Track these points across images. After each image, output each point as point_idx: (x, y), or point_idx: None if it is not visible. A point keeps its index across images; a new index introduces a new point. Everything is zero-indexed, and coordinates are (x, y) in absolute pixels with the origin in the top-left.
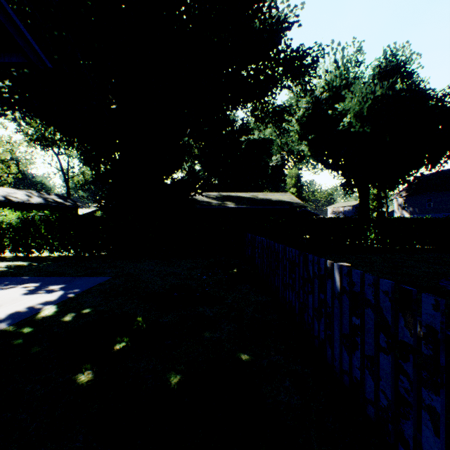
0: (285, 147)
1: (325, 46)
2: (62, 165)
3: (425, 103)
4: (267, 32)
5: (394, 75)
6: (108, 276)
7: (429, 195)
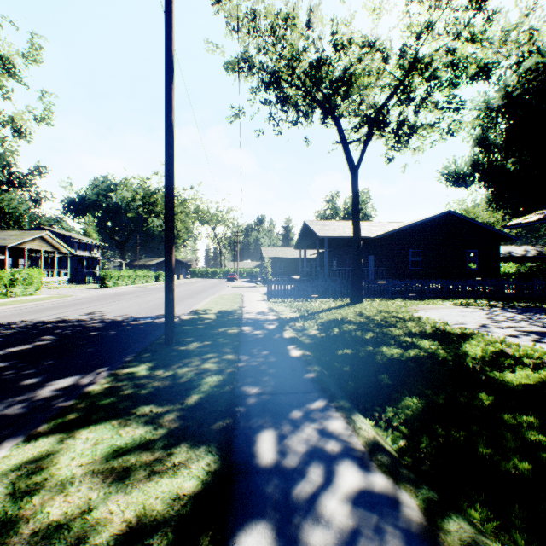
0: None
1: None
2: None
3: None
4: None
5: None
6: None
7: None
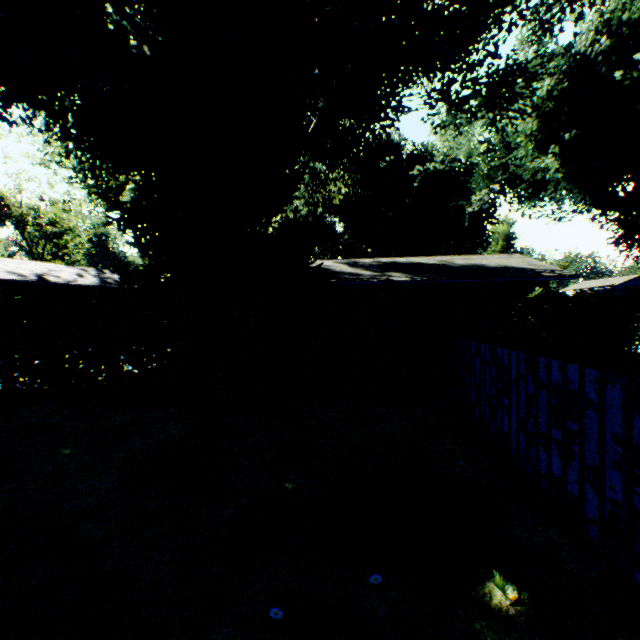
0: (498, 176)
1: None
2: None
3: None
4: None
5: None
6: None
7: None
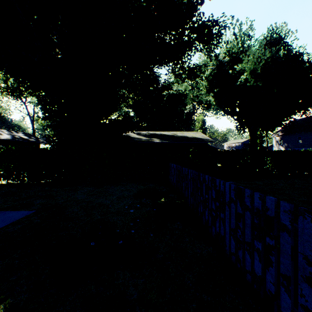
0: (196, 99)
1: (230, 16)
2: (28, 111)
3: (301, 65)
4: (185, 4)
5: (276, 46)
6: (32, 210)
7: (300, 134)
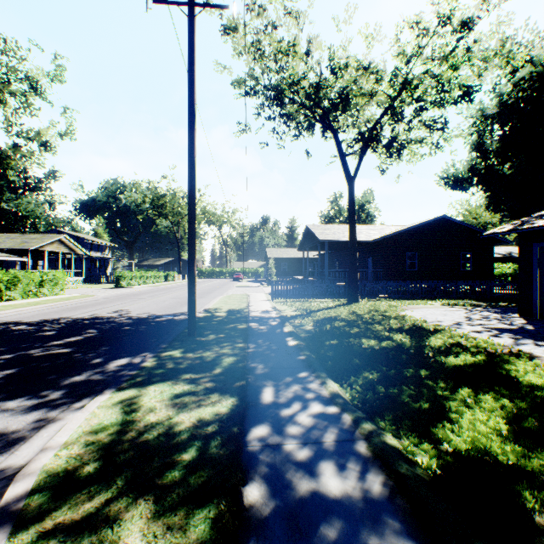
0: None
1: None
2: None
3: None
4: None
5: None
6: None
7: None
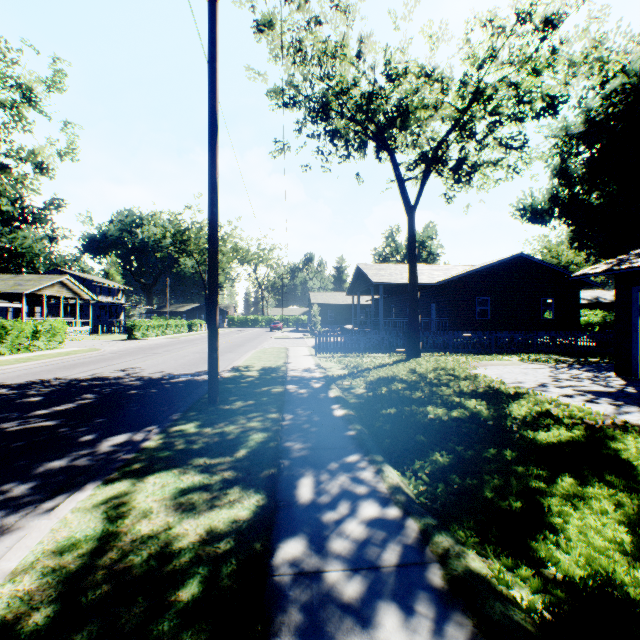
0: None
1: None
2: None
3: None
4: None
5: None
6: None
7: None
